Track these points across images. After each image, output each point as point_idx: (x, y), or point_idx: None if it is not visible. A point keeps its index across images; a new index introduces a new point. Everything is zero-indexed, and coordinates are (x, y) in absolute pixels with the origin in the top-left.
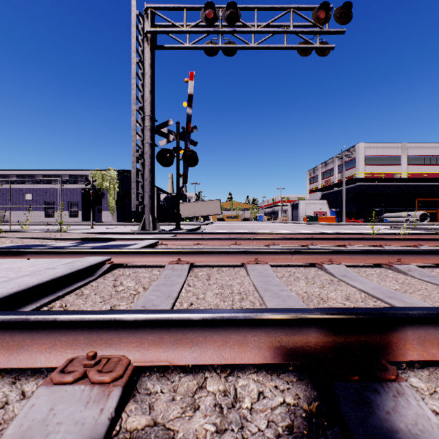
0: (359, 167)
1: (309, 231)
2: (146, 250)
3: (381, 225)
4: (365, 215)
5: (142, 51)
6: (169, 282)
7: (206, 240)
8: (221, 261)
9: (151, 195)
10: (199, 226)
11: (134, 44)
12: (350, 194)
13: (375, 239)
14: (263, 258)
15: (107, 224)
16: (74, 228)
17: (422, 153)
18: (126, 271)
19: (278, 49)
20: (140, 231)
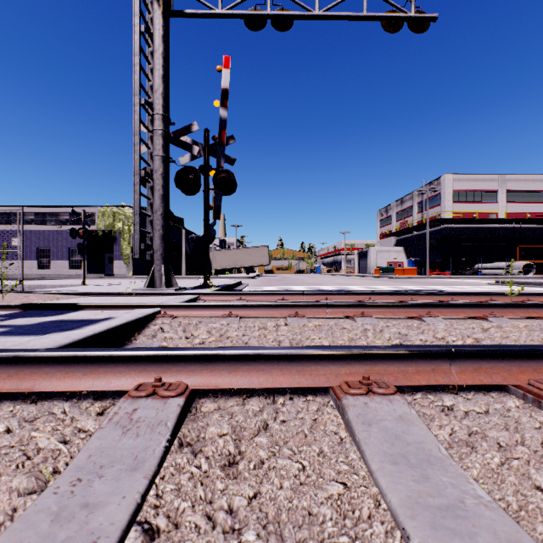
0: (446, 204)
1: (390, 288)
2: (74, 355)
3: (476, 279)
4: (454, 265)
5: (151, 19)
6: (55, 540)
7: (243, 308)
8: (273, 382)
9: (164, 235)
10: (240, 281)
11: (136, 4)
12: (433, 239)
13: (535, 305)
14: (379, 371)
15: (119, 278)
16: (61, 283)
17: (525, 187)
18: (4, 419)
19: (355, 20)
20: (145, 290)
